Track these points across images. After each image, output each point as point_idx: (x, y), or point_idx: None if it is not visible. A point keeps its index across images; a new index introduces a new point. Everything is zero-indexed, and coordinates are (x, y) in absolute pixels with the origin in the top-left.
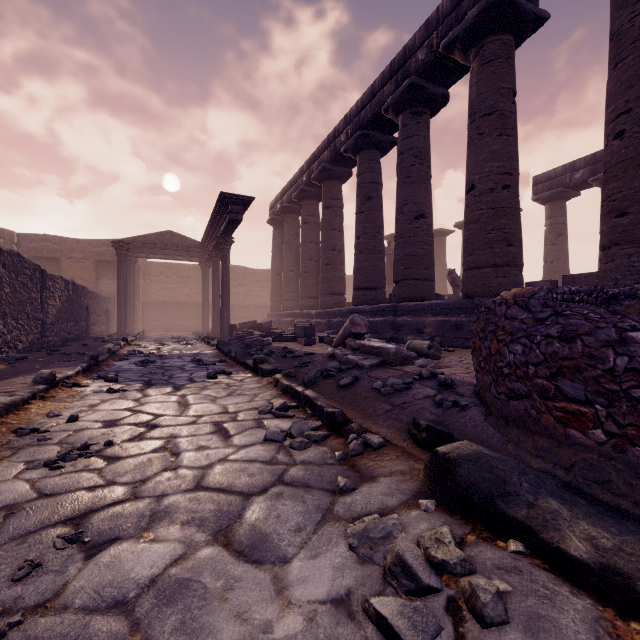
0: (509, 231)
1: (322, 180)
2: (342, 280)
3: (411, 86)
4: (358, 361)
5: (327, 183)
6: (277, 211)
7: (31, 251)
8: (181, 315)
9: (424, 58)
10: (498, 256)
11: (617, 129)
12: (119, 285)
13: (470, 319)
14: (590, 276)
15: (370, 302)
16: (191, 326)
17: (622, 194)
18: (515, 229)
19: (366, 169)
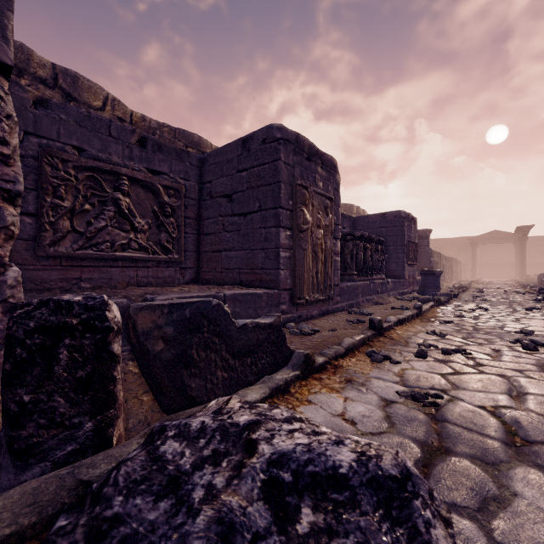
0: None
1: None
2: None
3: None
4: None
5: None
6: None
7: (432, 246)
8: (502, 270)
9: None
10: None
11: None
12: (472, 259)
13: None
14: None
15: None
16: (508, 276)
17: None
18: None
19: None
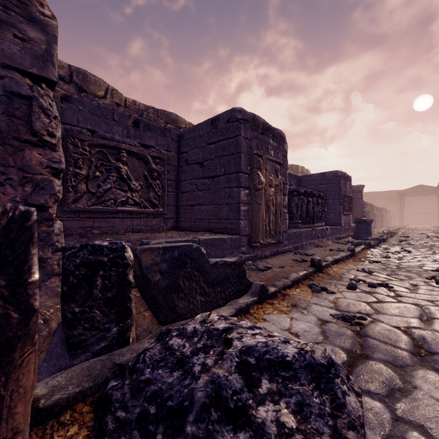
0: None
1: None
2: None
3: None
4: None
5: None
6: None
7: (365, 198)
8: (426, 218)
9: None
10: None
11: None
12: (400, 209)
13: None
14: None
15: None
16: (432, 223)
17: None
18: None
19: None
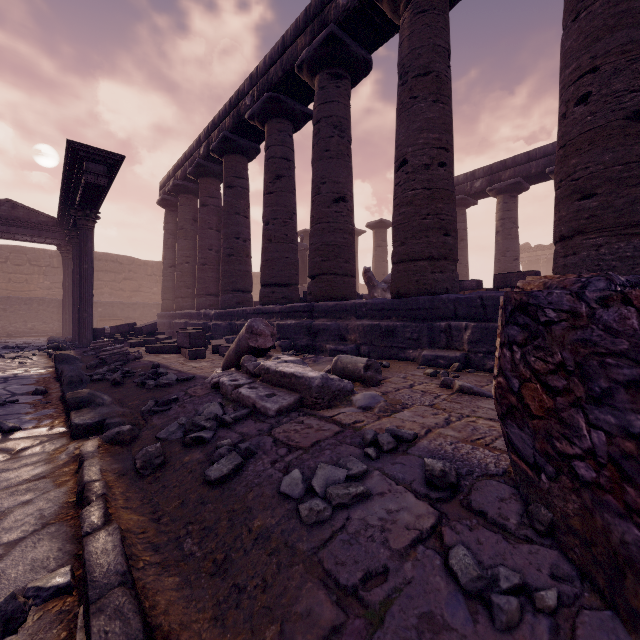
0: (446, 218)
1: (223, 153)
2: (248, 275)
3: (330, 38)
4: (257, 401)
5: (229, 157)
6: (169, 189)
7: None
8: (35, 315)
9: (346, 3)
10: (434, 247)
11: (581, 92)
12: None
13: (406, 323)
14: (522, 275)
15: (281, 301)
16: (50, 329)
17: (589, 171)
18: (452, 216)
19: (276, 141)
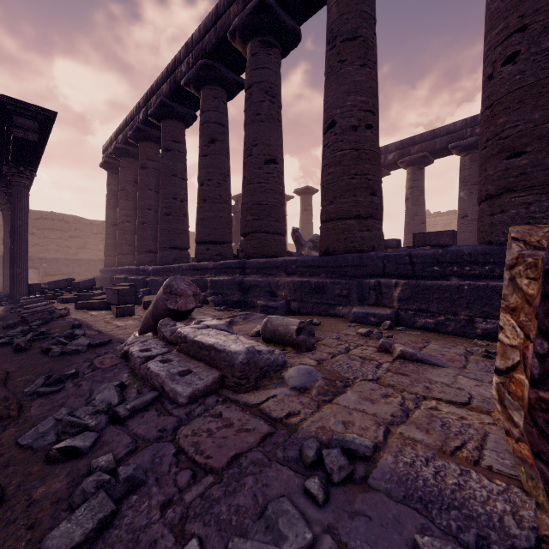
0: (373, 178)
1: (161, 118)
2: (185, 233)
3: (261, 5)
4: (166, 382)
5: (167, 122)
6: (110, 152)
7: None
8: None
9: None
10: (362, 206)
11: (509, 51)
12: None
13: (335, 280)
14: (440, 235)
15: (215, 258)
16: None
17: (518, 129)
18: (378, 177)
19: (210, 107)
